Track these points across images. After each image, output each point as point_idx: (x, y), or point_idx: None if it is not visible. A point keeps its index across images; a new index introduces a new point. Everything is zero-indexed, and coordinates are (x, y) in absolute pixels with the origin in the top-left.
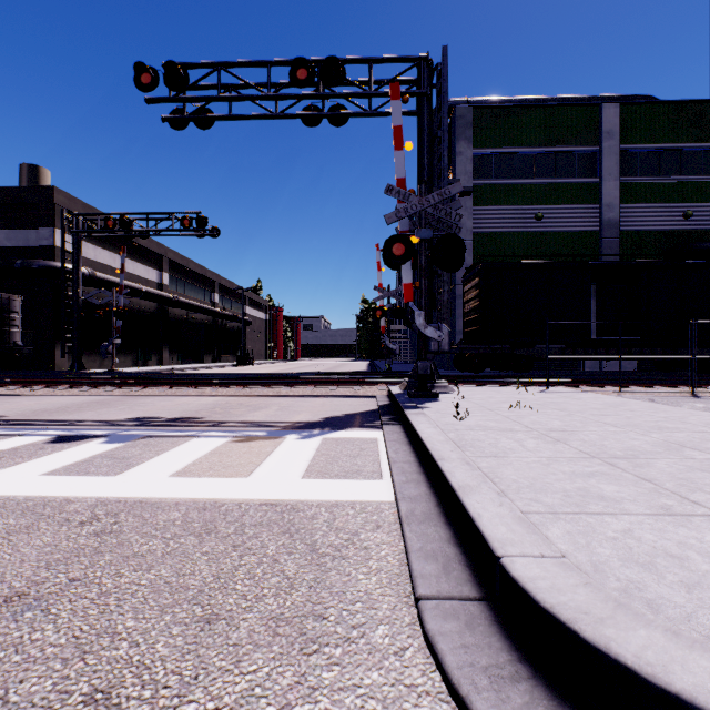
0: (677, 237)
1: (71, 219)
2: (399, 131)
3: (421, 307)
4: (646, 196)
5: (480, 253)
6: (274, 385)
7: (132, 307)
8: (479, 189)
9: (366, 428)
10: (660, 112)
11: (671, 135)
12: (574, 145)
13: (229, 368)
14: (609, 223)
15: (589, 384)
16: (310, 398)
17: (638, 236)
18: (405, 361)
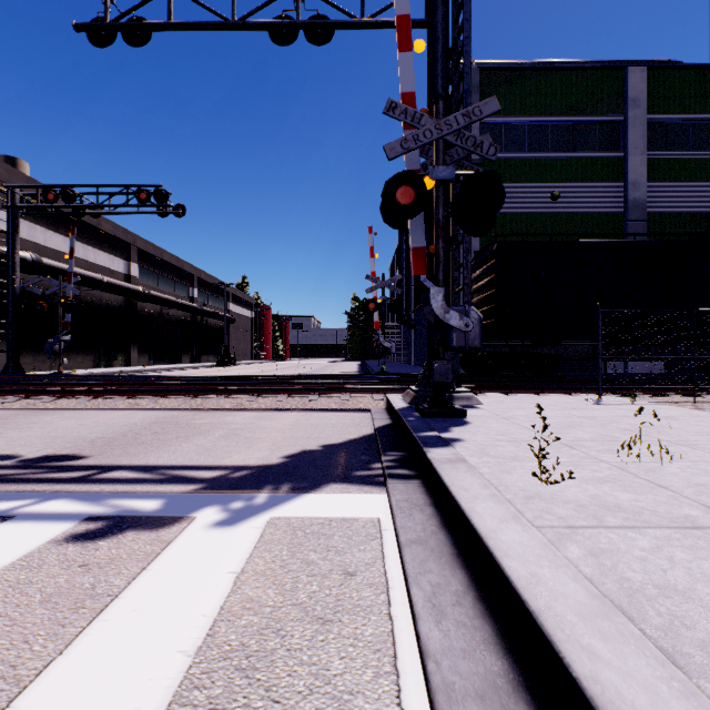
0: (709, 221)
1: (5, 192)
2: (406, 23)
3: (437, 283)
4: (675, 174)
5: (488, 237)
6: (235, 393)
7: (93, 301)
8: (487, 163)
9: (357, 485)
10: (691, 78)
11: (703, 105)
12: (594, 115)
13: (205, 369)
14: (635, 204)
15: (647, 391)
16: (279, 413)
17: (666, 219)
18: (398, 361)
